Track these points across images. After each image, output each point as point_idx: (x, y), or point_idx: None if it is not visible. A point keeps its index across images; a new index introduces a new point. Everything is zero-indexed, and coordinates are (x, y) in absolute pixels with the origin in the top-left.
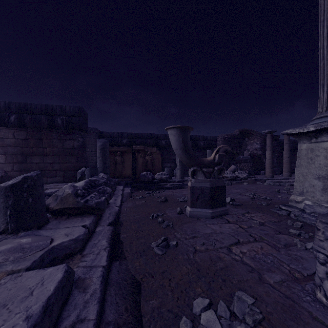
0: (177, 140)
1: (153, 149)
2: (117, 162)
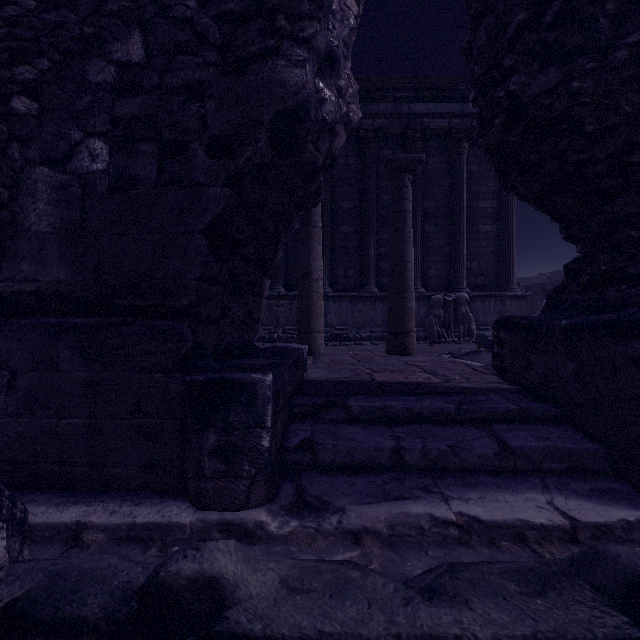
0: None
1: None
2: None
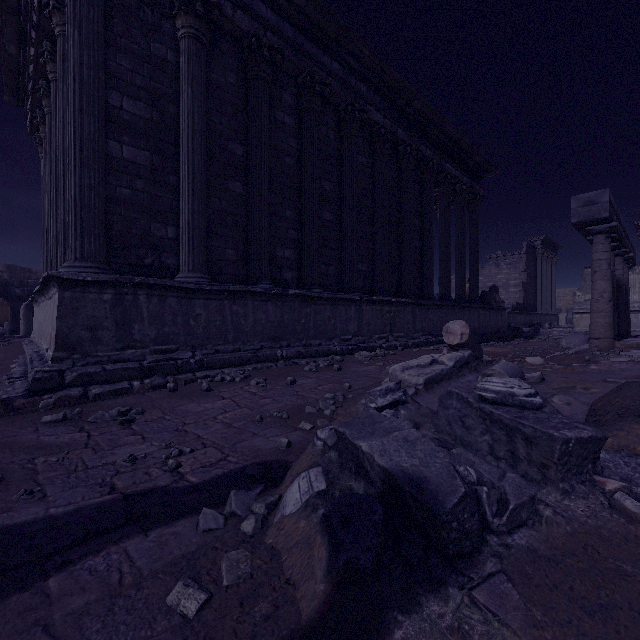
0: None
1: None
2: None
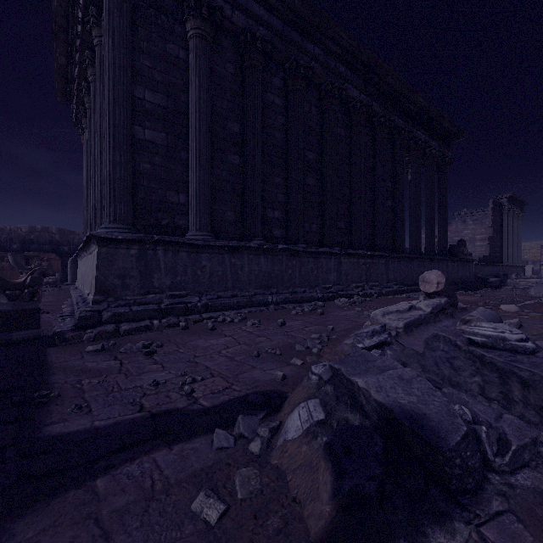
0: (11, 259)
1: (52, 255)
2: (4, 268)
